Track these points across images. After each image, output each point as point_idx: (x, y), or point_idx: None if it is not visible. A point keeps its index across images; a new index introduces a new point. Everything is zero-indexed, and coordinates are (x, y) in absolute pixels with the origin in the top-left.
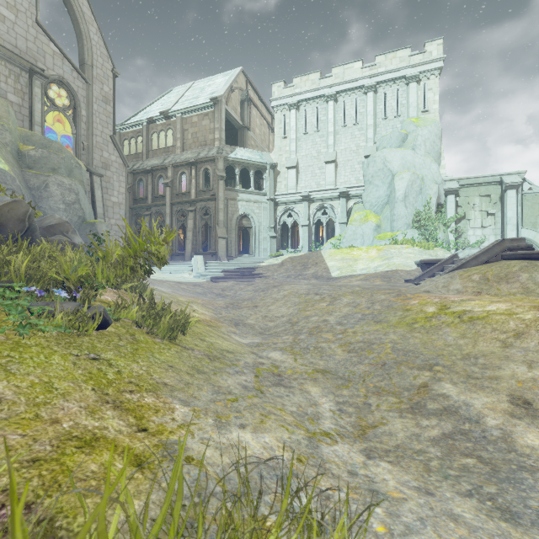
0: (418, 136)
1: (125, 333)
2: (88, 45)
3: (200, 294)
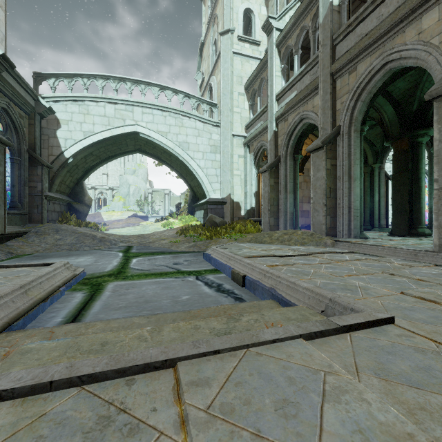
0: (139, 172)
1: None
2: None
3: None
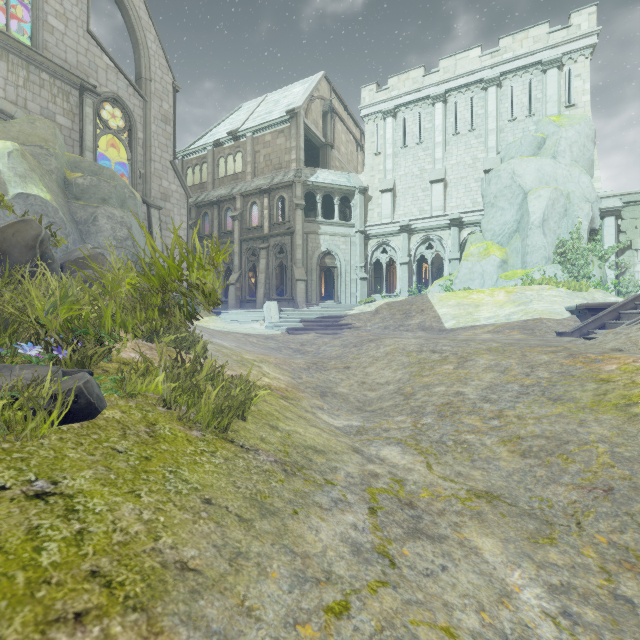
0: (562, 140)
1: (139, 422)
2: (145, 56)
3: (274, 349)
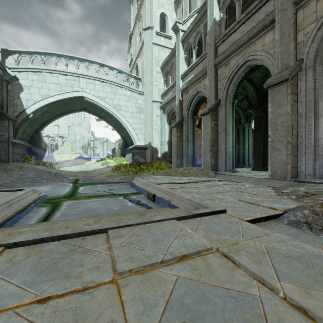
0: (84, 124)
1: None
2: None
3: None
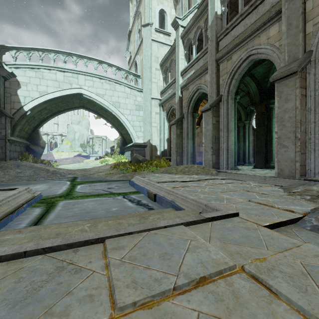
0: (83, 123)
1: None
2: None
3: None
